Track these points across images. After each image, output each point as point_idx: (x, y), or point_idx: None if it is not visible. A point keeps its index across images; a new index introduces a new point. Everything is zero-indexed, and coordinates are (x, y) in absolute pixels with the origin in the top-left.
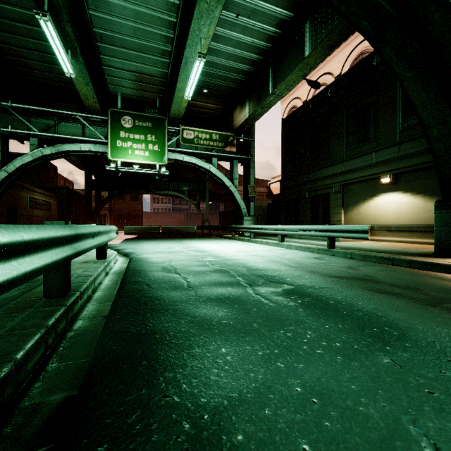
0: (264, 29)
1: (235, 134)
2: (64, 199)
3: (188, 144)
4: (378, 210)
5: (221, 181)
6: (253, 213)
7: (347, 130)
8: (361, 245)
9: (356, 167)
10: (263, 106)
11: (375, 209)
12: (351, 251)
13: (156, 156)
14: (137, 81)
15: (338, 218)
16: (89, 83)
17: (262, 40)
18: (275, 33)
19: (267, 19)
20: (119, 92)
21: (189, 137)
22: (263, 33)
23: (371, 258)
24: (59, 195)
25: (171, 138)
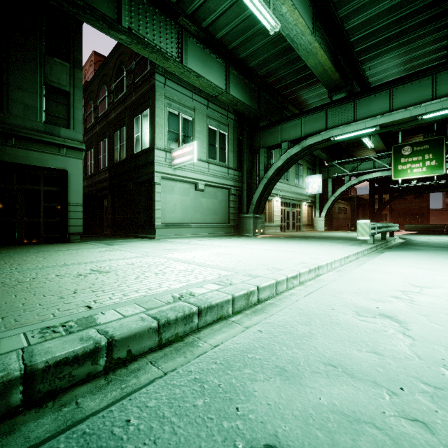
0: None
1: None
2: (355, 205)
3: None
4: None
5: None
6: None
7: None
8: None
9: None
10: None
11: None
12: None
13: (433, 170)
14: None
15: None
16: (379, 142)
17: None
18: None
19: None
20: (400, 132)
21: None
22: None
23: None
24: (351, 202)
25: None
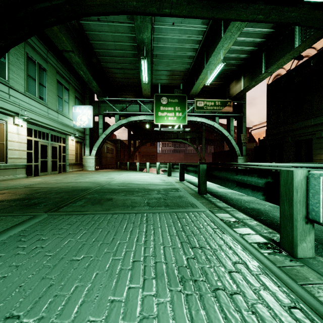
0: (261, 31)
1: (231, 100)
2: (118, 147)
3: (200, 110)
4: None
5: (221, 132)
6: (244, 153)
7: None
8: None
9: None
10: (257, 80)
11: None
12: None
13: (180, 120)
14: (169, 75)
15: (320, 158)
16: (149, 83)
17: (259, 38)
18: (270, 32)
19: (264, 25)
20: (159, 83)
21: (200, 105)
22: (260, 34)
23: None
24: (116, 144)
25: (188, 107)
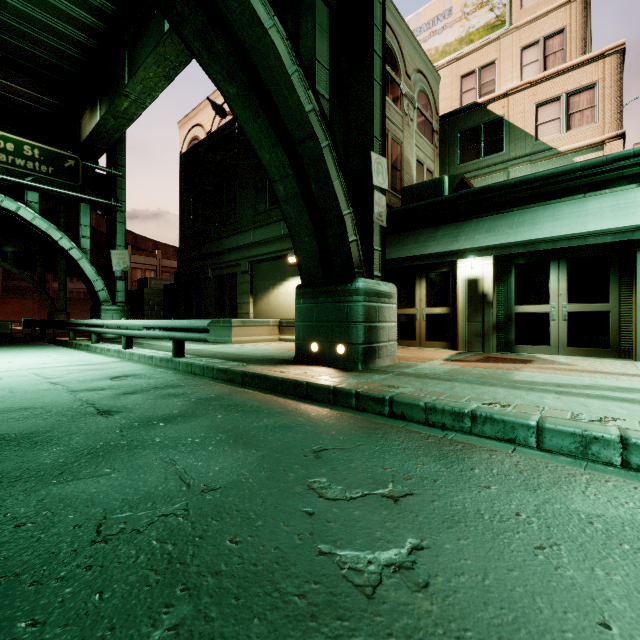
0: None
1: (80, 156)
2: None
3: None
4: (287, 299)
5: (50, 238)
6: (122, 299)
7: (256, 186)
8: (244, 349)
9: (265, 238)
10: (117, 115)
11: (285, 298)
12: (193, 362)
13: None
14: None
15: (246, 310)
16: None
17: None
18: None
19: None
20: None
21: None
22: None
23: (210, 372)
24: None
25: None
